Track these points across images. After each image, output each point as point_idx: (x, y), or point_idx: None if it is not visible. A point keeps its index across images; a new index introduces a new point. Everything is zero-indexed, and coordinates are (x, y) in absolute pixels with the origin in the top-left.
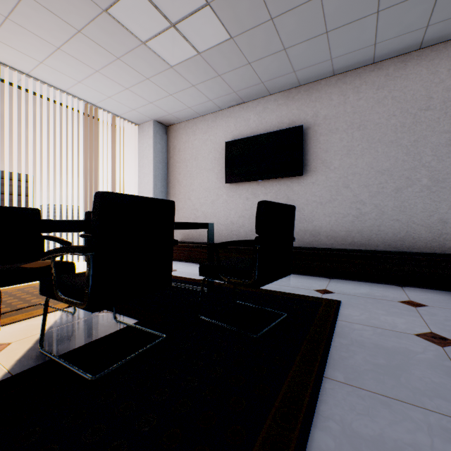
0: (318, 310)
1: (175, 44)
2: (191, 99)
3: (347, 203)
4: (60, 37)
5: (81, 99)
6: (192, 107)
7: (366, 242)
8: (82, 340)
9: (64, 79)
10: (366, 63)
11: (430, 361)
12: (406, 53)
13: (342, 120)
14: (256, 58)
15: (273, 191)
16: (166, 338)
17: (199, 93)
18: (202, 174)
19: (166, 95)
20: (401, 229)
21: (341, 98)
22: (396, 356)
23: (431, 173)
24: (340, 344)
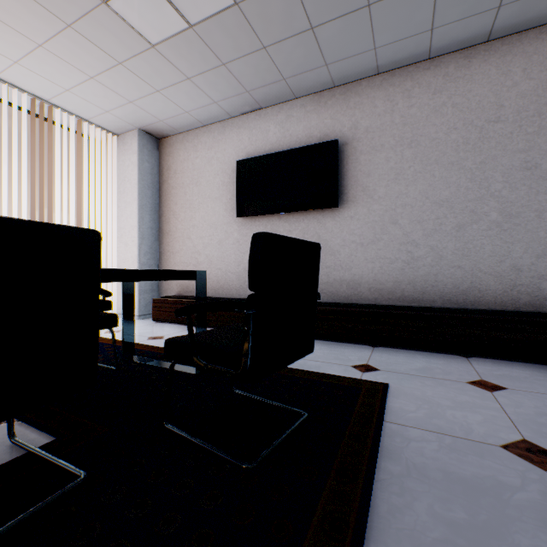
0: (356, 403)
1: (153, 7)
2: (187, 98)
3: (396, 244)
4: None
5: (24, 90)
6: (190, 111)
7: (420, 296)
8: None
9: None
10: (419, 58)
11: (539, 507)
12: (471, 46)
13: (388, 134)
14: (274, 39)
15: (299, 228)
16: (85, 481)
17: (198, 90)
18: (206, 204)
19: (151, 91)
20: (464, 279)
21: (387, 104)
22: (482, 499)
23: (502, 205)
24: (390, 476)
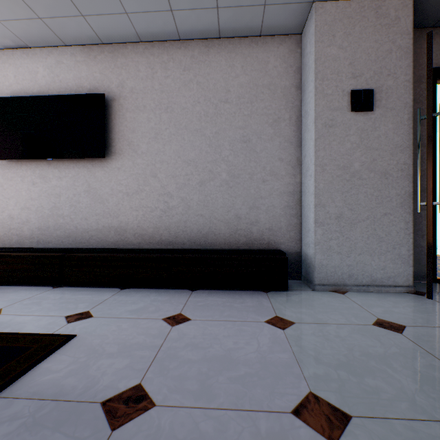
0: None
1: None
2: None
3: (156, 195)
4: None
5: None
6: None
7: (174, 239)
8: None
9: None
10: (172, 37)
11: None
12: (209, 38)
13: (150, 97)
14: None
15: (70, 175)
16: None
17: None
18: None
19: None
20: (205, 225)
21: (149, 71)
22: None
23: (229, 168)
24: None
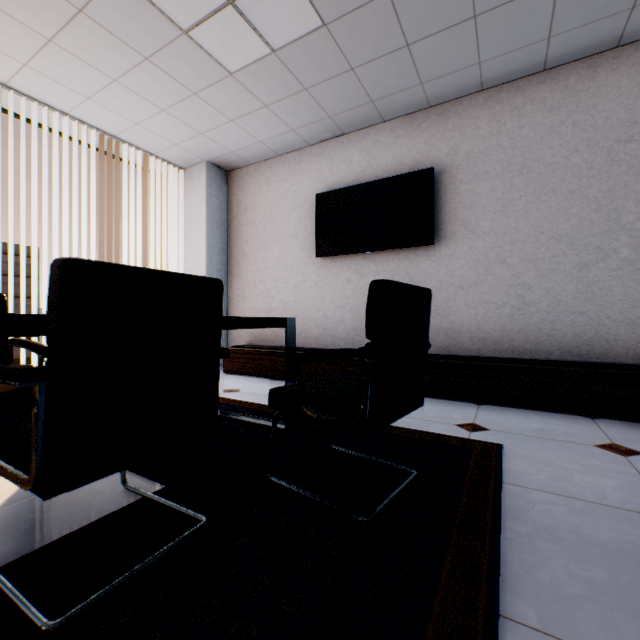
0: (469, 463)
1: (236, 34)
2: (263, 127)
3: (503, 287)
4: (51, 21)
5: (93, 126)
6: (264, 141)
7: (533, 346)
8: (55, 529)
9: (64, 94)
10: (532, 71)
11: None
12: (596, 53)
13: (494, 160)
14: (363, 60)
15: (387, 268)
16: (207, 524)
17: (275, 118)
18: (280, 243)
19: (225, 121)
20: (587, 327)
21: (493, 125)
22: (622, 561)
23: (635, 240)
24: (517, 536)
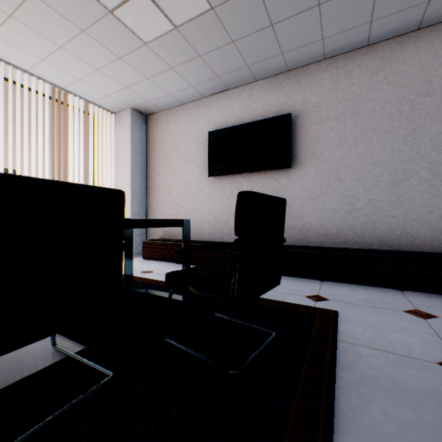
0: (313, 326)
1: (148, 14)
2: (170, 83)
3: (339, 197)
4: (10, 1)
5: (47, 81)
6: (172, 94)
7: (360, 240)
8: None
9: (24, 57)
10: (359, 45)
11: None
12: (404, 34)
13: (333, 108)
14: (241, 35)
15: (259, 185)
16: (113, 379)
17: (179, 77)
18: (184, 166)
19: (143, 79)
20: (397, 226)
21: (332, 84)
22: (426, 404)
23: (431, 165)
24: (348, 384)
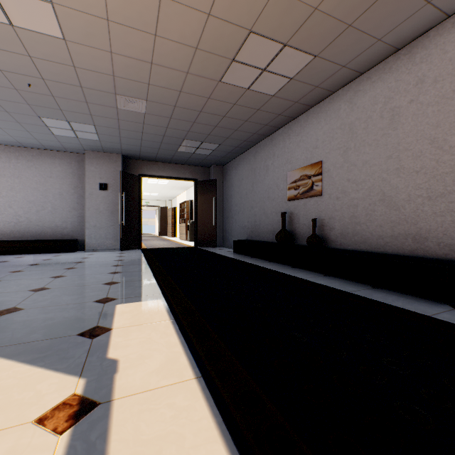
0: None
1: None
2: None
3: (12, 216)
4: None
5: None
6: None
7: (23, 236)
8: None
9: None
10: (21, 146)
11: None
12: (42, 149)
13: (8, 171)
14: None
15: None
16: None
17: None
18: None
19: None
20: (40, 229)
21: (8, 159)
22: None
23: (53, 205)
24: None
